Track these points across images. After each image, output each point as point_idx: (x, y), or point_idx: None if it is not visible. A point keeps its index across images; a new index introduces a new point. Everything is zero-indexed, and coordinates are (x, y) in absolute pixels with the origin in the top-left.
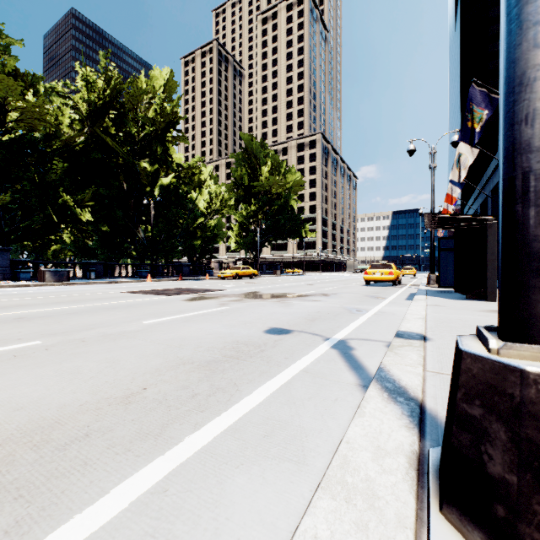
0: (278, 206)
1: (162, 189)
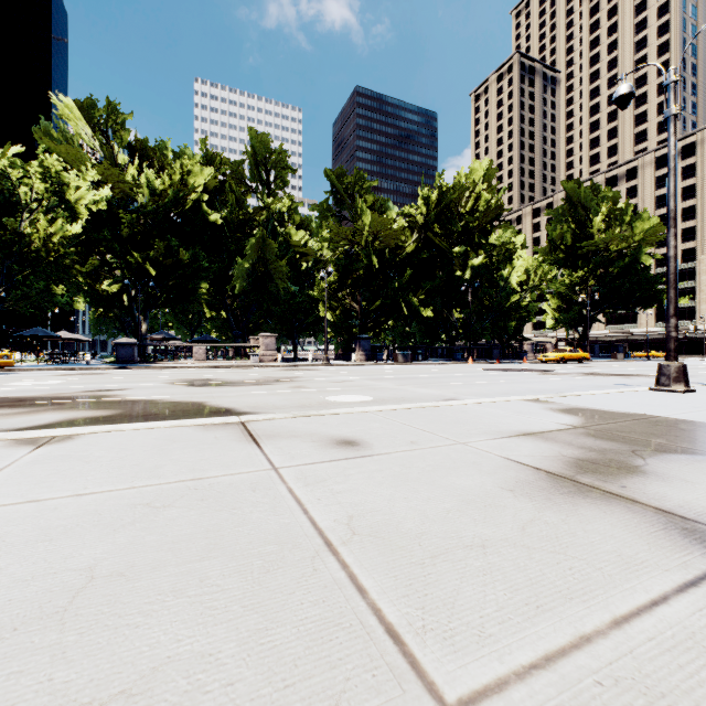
0: (620, 267)
1: (473, 271)
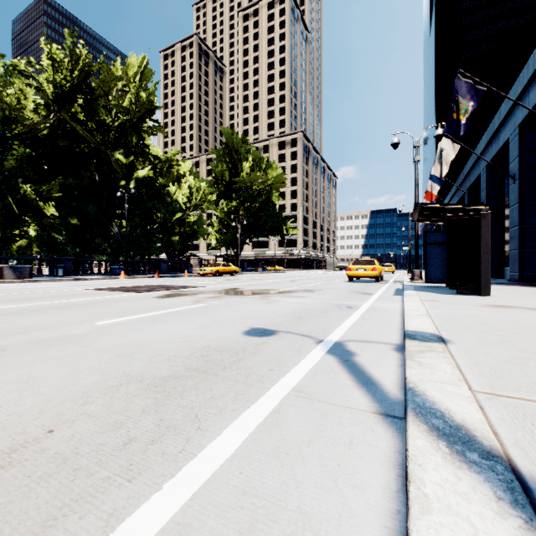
0: (260, 202)
1: (138, 182)
